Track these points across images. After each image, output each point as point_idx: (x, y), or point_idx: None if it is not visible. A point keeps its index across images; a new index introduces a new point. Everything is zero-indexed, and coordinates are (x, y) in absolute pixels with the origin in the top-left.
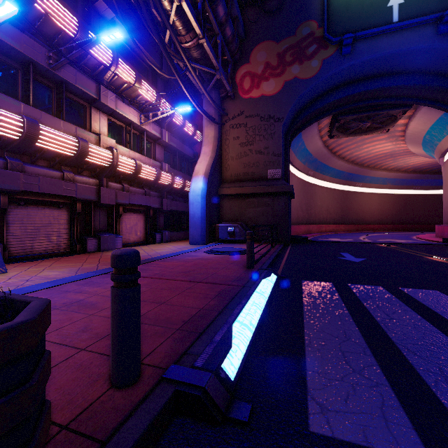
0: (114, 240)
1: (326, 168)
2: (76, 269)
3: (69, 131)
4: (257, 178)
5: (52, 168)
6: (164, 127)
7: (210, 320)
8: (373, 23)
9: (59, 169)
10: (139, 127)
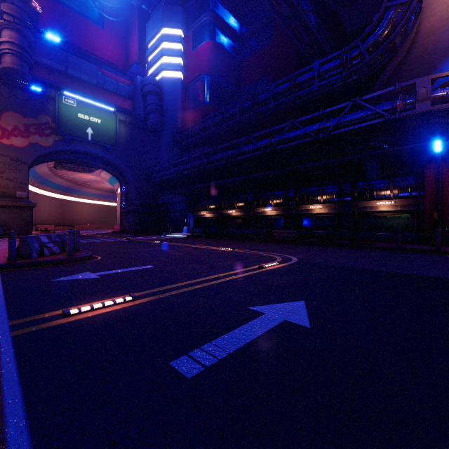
0: None
1: (49, 182)
2: None
3: None
4: (7, 195)
5: None
6: None
7: None
8: (80, 136)
9: None
10: None
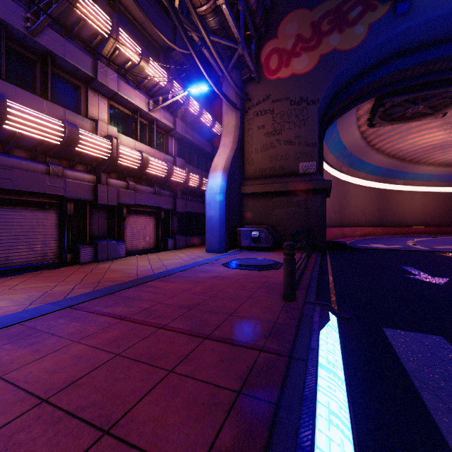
0: (115, 248)
1: (362, 163)
2: (39, 294)
3: (55, 115)
4: (286, 173)
5: (34, 160)
6: (178, 117)
7: None
8: None
9: (45, 161)
10: (148, 115)
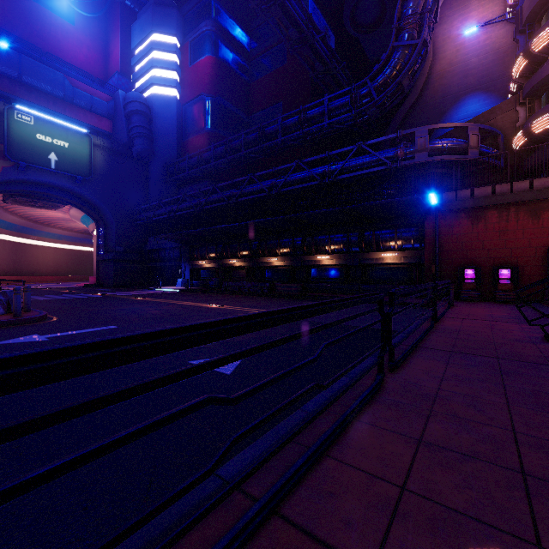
0: None
1: None
2: None
3: None
4: None
5: None
6: None
7: None
8: (40, 163)
9: None
10: None
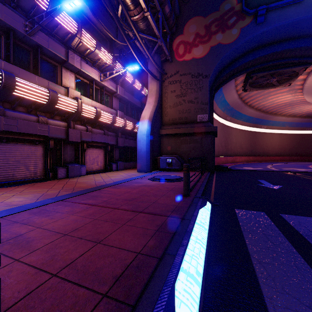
0: (79, 169)
1: (239, 114)
2: (40, 195)
3: (43, 85)
4: (189, 121)
5: (29, 113)
6: (119, 84)
7: (147, 276)
8: None
9: (36, 114)
10: (100, 83)
